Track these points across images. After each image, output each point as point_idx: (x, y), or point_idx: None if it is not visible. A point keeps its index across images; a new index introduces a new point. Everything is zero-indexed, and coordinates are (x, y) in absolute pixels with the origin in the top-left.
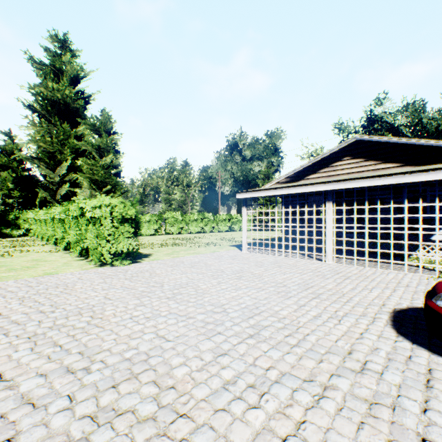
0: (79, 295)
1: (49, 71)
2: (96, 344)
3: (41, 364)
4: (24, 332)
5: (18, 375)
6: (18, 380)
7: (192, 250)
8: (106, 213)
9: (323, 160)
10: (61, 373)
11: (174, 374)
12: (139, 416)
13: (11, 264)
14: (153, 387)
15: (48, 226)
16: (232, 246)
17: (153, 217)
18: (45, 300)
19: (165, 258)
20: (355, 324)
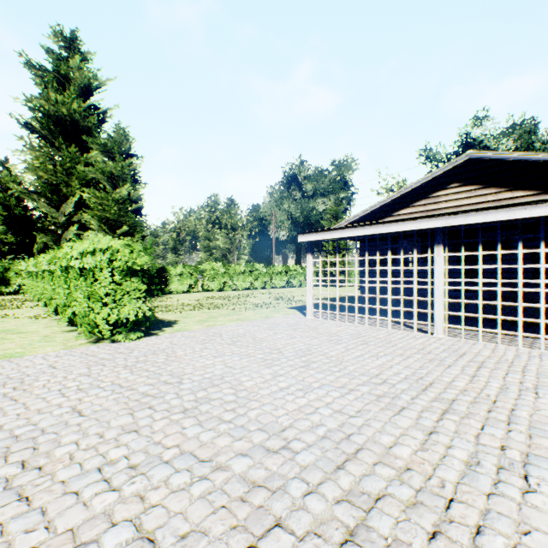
0: (30, 405)
1: (51, 78)
2: None
3: None
4: None
5: None
6: None
7: (236, 314)
8: (103, 261)
9: (419, 189)
10: None
11: None
12: None
13: None
14: None
15: (40, 281)
16: (291, 309)
17: (187, 268)
18: None
19: (195, 328)
20: None
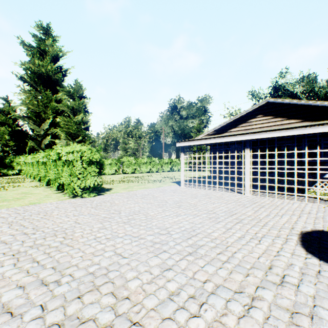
0: (55, 220)
1: (36, 52)
2: (66, 260)
3: (20, 277)
4: (10, 250)
5: (2, 287)
6: (1, 292)
7: (143, 185)
8: (77, 157)
9: (242, 117)
10: (37, 286)
11: (128, 286)
12: (99, 324)
13: (5, 196)
14: (111, 298)
15: (34, 168)
16: (173, 183)
17: (114, 160)
18: (29, 224)
19: (122, 191)
20: (272, 244)
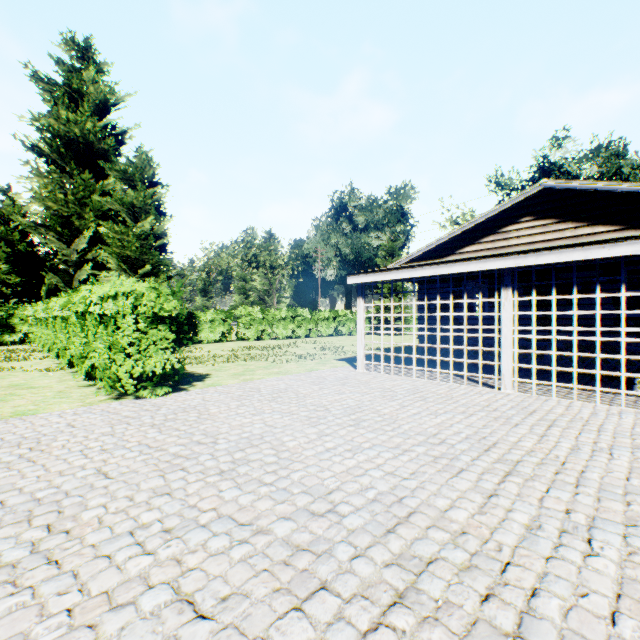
0: (50, 466)
1: (62, 94)
2: (17, 630)
3: None
4: None
5: None
6: None
7: (276, 367)
8: (126, 306)
9: (487, 223)
10: None
11: None
12: None
13: None
14: None
15: (50, 329)
16: (340, 361)
17: (219, 314)
18: None
19: (230, 383)
20: (630, 556)
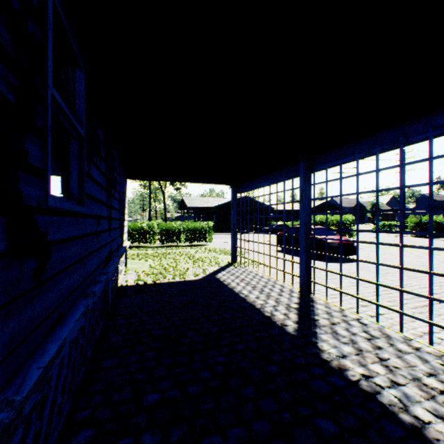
0: None
1: None
2: None
3: None
4: None
5: None
6: None
7: None
8: None
9: None
10: None
11: None
12: None
13: None
14: None
15: None
16: None
17: None
18: None
19: None
20: None
